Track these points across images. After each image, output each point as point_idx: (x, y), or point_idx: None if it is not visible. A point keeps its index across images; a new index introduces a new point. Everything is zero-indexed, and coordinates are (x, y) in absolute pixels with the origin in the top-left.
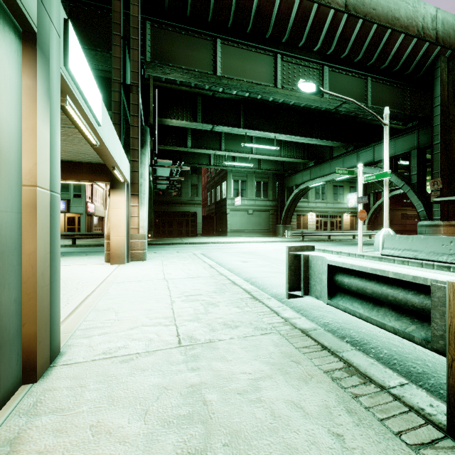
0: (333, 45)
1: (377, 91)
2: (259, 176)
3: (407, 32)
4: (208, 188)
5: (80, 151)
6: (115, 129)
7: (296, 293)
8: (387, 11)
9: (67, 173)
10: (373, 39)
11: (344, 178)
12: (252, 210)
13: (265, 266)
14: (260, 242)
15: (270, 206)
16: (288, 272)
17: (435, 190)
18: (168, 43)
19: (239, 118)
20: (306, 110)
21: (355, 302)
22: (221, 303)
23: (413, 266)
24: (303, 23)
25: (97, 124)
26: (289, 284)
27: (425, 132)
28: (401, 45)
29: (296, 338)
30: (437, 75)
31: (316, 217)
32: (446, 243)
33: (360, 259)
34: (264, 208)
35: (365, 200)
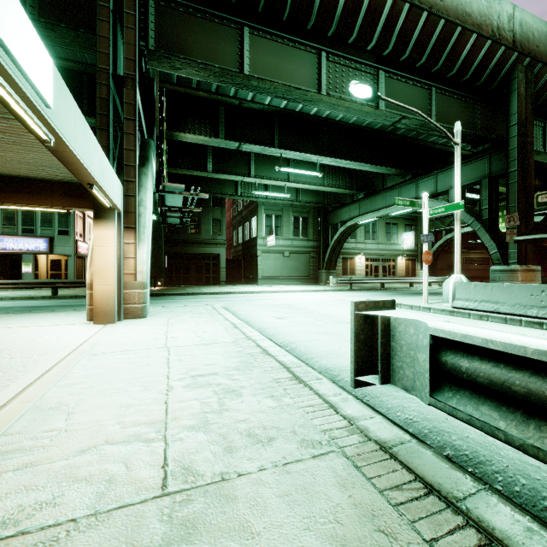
0: (391, 43)
1: (443, 105)
2: (298, 210)
3: (479, 32)
4: (235, 225)
5: (44, 163)
6: (102, 137)
7: (369, 379)
8: (457, 3)
9: (29, 196)
10: (440, 38)
11: (400, 213)
12: (288, 251)
13: (308, 324)
14: (299, 291)
15: (311, 247)
16: (354, 345)
17: (511, 227)
18: (178, 27)
19: (273, 135)
20: (355, 128)
21: (483, 404)
22: (246, 390)
23: (494, 322)
24: (354, 11)
25: (44, 104)
26: (357, 363)
27: (498, 157)
28: (472, 48)
29: (374, 465)
30: (514, 87)
31: (366, 261)
32: (535, 293)
33: (427, 314)
34: (303, 250)
35: (431, 239)
